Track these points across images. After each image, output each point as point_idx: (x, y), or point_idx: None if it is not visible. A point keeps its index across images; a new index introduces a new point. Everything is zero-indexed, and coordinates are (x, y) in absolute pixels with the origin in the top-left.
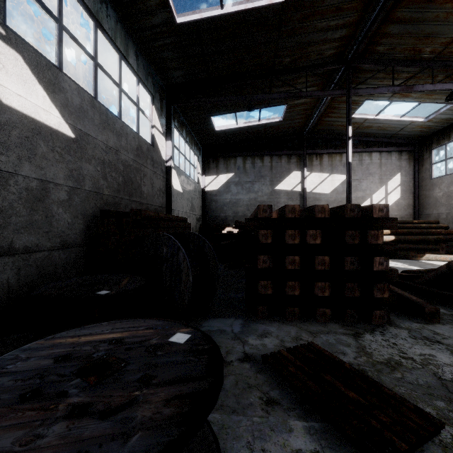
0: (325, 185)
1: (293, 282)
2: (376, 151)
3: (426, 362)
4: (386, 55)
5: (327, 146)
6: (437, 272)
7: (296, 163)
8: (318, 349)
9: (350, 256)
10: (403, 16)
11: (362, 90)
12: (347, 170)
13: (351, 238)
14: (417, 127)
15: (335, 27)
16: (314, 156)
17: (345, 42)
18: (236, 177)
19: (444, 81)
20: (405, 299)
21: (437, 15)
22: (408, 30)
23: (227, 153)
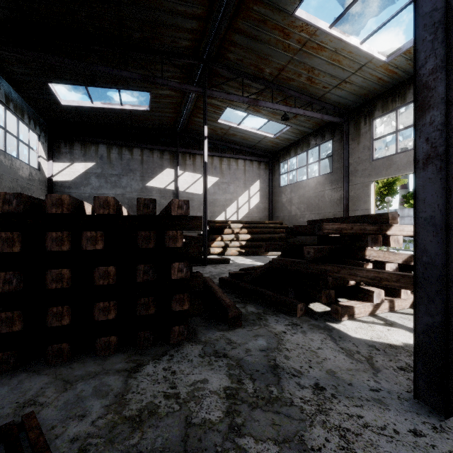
0: (198, 185)
1: (59, 307)
2: (241, 159)
3: (191, 396)
4: (237, 65)
5: (200, 147)
6: (264, 268)
7: (169, 160)
8: (25, 429)
9: (145, 264)
10: (244, 29)
11: (217, 93)
12: (204, 169)
13: (145, 240)
14: (270, 142)
15: (184, 14)
16: (188, 156)
17: (198, 37)
18: (97, 167)
19: (282, 104)
20: (220, 303)
21: (270, 39)
22: (251, 46)
23: (85, 137)
